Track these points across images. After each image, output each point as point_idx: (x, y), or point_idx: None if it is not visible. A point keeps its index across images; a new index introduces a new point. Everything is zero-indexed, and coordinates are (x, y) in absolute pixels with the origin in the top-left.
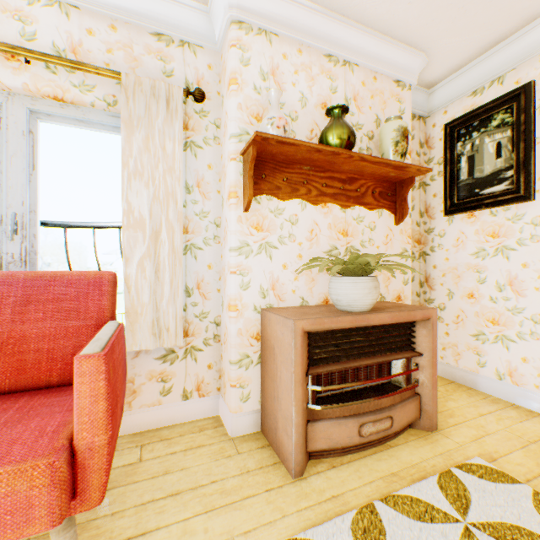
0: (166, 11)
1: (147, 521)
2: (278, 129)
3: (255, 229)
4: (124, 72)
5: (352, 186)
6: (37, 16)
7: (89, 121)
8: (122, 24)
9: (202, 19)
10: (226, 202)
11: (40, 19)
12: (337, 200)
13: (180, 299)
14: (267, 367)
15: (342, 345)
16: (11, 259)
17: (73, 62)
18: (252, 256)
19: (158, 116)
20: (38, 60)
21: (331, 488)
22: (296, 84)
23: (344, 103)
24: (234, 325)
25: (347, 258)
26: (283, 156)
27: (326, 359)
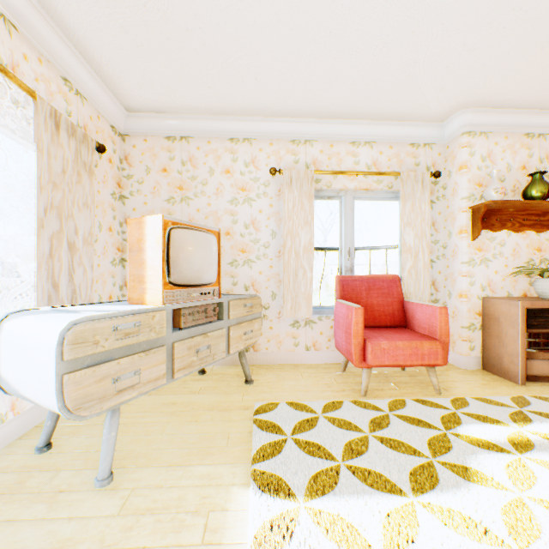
0: (418, 131)
1: (448, 385)
2: (499, 194)
3: (477, 250)
4: (401, 172)
5: (544, 218)
6: (359, 152)
7: (375, 197)
8: (394, 144)
9: (437, 130)
10: (455, 235)
11: (360, 153)
12: (532, 228)
13: (427, 290)
14: (490, 330)
15: (547, 319)
16: (346, 269)
17: (379, 172)
18: (475, 266)
19: (417, 192)
20: (365, 175)
21: (546, 390)
22: (503, 159)
23: (538, 162)
24: (465, 306)
25: (540, 266)
26: (498, 207)
27: (535, 326)
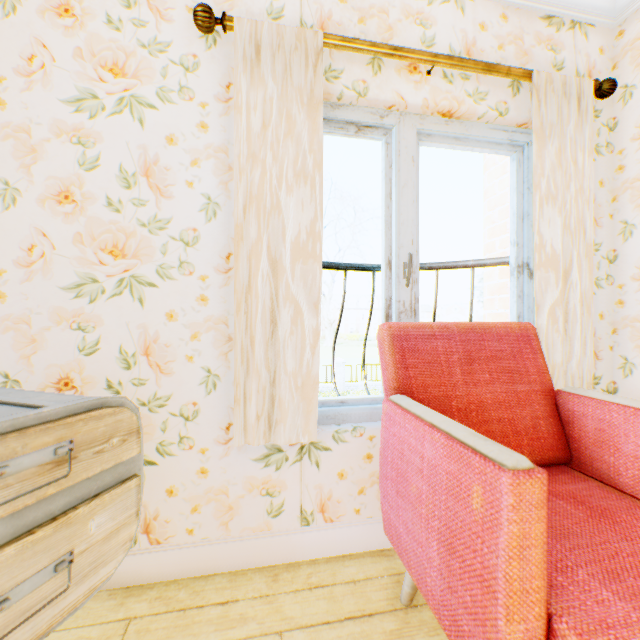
0: None
1: None
2: None
3: None
4: (533, 70)
5: None
6: (434, 17)
7: (465, 138)
8: (512, 12)
9: None
10: None
11: (437, 20)
12: None
13: (586, 358)
14: None
15: None
16: (401, 308)
17: (486, 63)
18: None
19: (568, 121)
20: (451, 67)
21: None
22: None
23: None
24: None
25: None
26: None
27: None
